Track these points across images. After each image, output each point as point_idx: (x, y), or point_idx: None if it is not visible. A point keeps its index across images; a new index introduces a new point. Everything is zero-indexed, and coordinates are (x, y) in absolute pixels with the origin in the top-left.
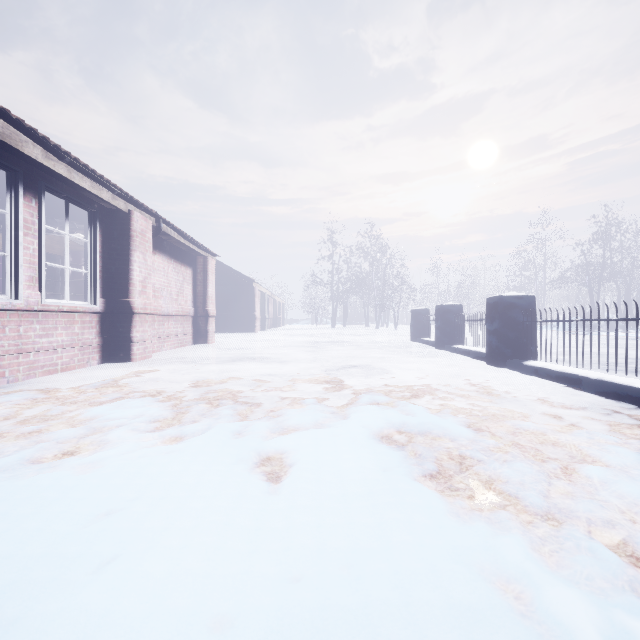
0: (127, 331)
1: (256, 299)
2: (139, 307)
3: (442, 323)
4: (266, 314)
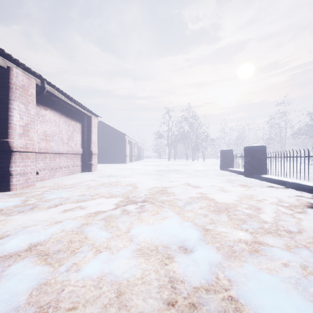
0: (6, 166)
1: (126, 145)
2: (18, 146)
3: (251, 159)
4: (133, 153)
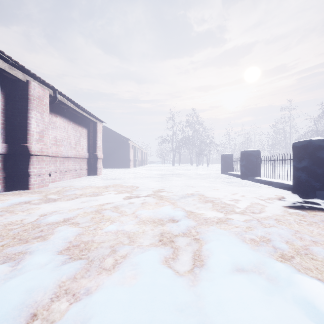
0: (25, 167)
1: (130, 150)
2: (35, 150)
3: (246, 162)
4: (136, 158)
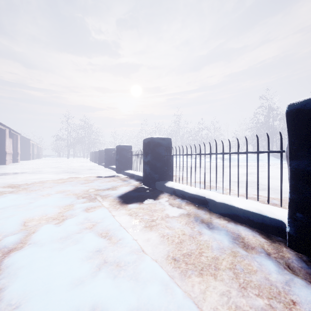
0: (5, 158)
1: (31, 147)
2: (8, 152)
3: (92, 156)
4: (34, 153)
